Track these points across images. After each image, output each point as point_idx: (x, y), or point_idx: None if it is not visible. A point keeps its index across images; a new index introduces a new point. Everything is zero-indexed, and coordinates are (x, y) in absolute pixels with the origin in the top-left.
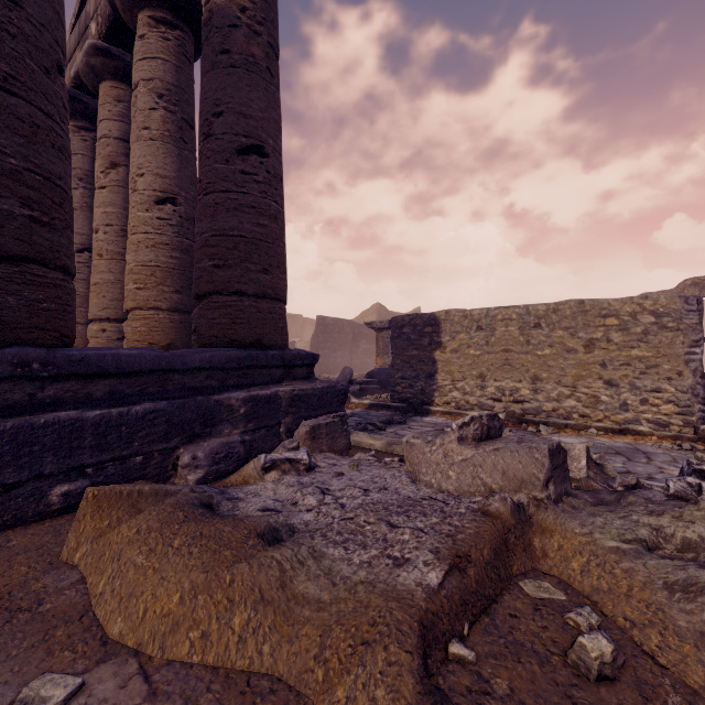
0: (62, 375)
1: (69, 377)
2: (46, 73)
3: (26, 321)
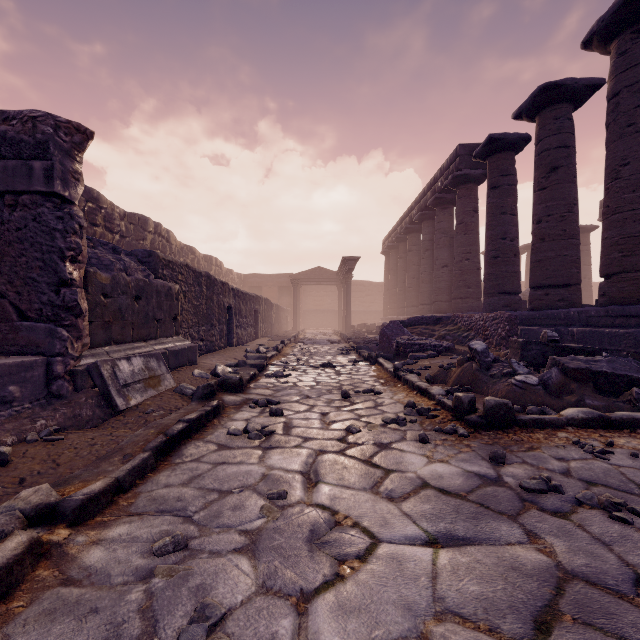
0: (619, 316)
1: (622, 317)
2: (633, 192)
3: (618, 296)
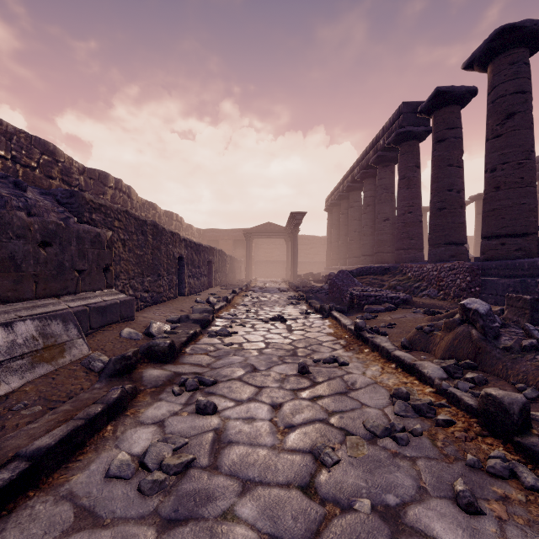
0: None
1: None
2: None
3: None
